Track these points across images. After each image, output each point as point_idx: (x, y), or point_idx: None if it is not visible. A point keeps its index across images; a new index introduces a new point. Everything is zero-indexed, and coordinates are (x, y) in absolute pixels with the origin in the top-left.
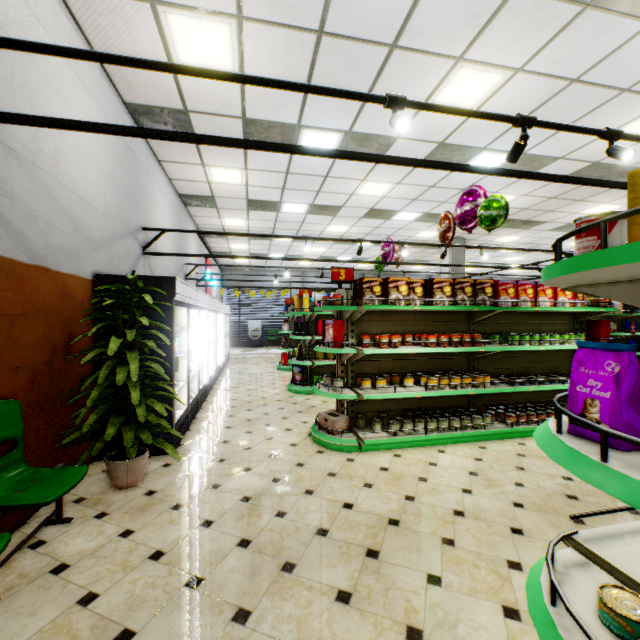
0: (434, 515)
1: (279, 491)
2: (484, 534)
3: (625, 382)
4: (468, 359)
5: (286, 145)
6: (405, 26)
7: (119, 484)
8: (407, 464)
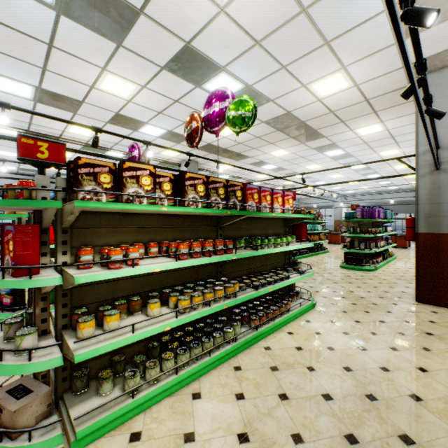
0: None
1: None
2: None
3: None
4: (216, 265)
5: None
6: None
7: None
8: None
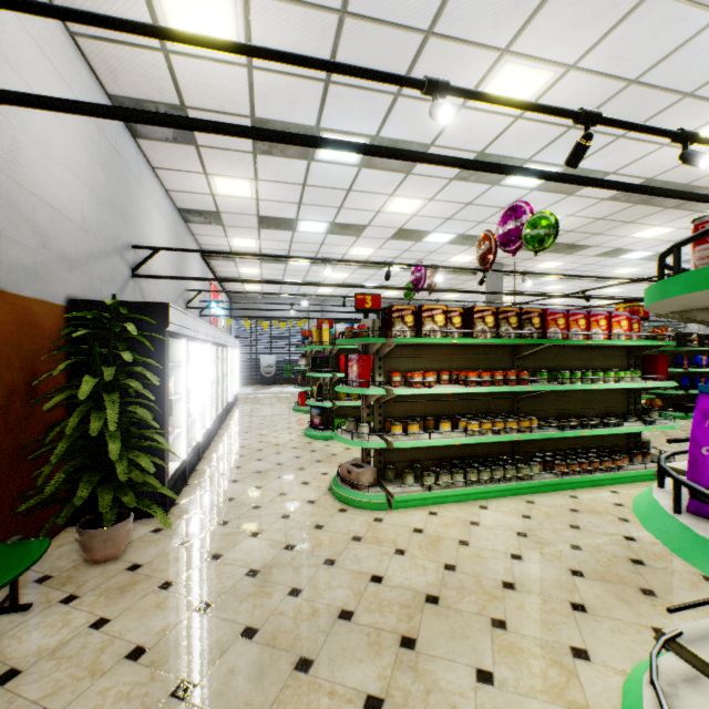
0: (480, 589)
1: (293, 561)
2: (540, 612)
3: None
4: (512, 399)
5: (301, 135)
6: (443, 8)
7: (95, 557)
8: (445, 524)
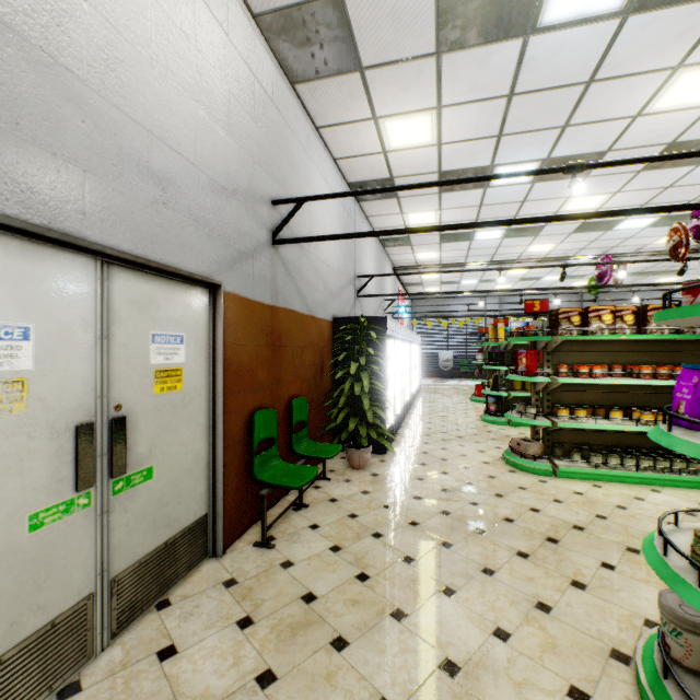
0: (624, 532)
1: (472, 490)
2: None
3: (698, 388)
4: None
5: (477, 223)
6: (601, 64)
7: (354, 465)
8: (606, 494)
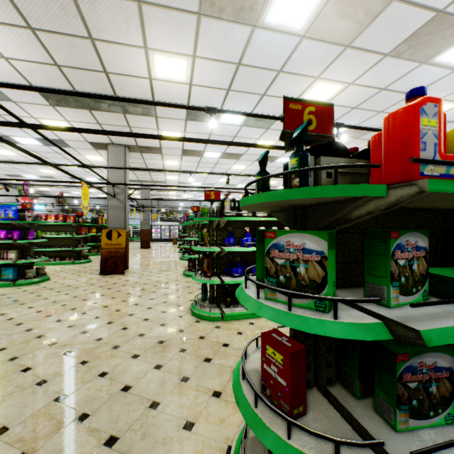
0: None
1: None
2: None
3: None
4: None
5: None
6: None
7: None
8: None
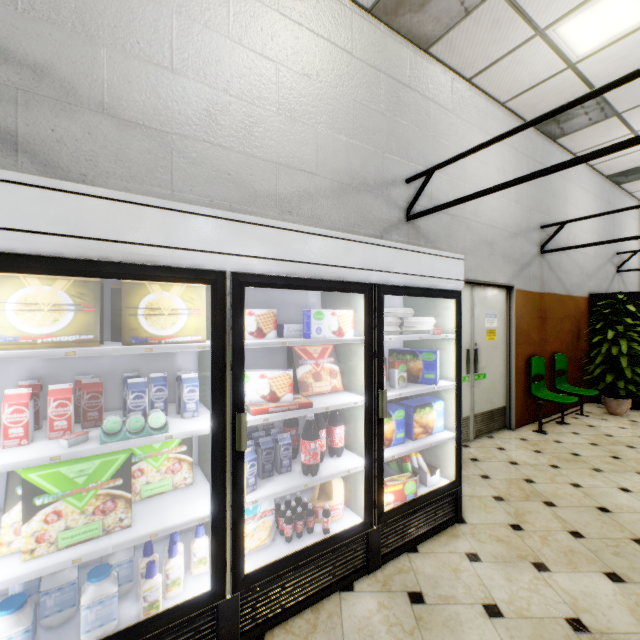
0: None
1: None
2: None
3: None
4: None
5: None
6: None
7: (611, 411)
8: None
